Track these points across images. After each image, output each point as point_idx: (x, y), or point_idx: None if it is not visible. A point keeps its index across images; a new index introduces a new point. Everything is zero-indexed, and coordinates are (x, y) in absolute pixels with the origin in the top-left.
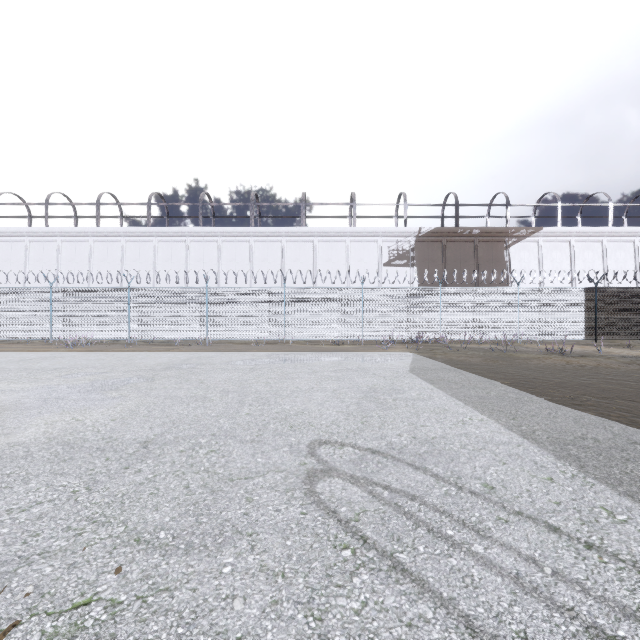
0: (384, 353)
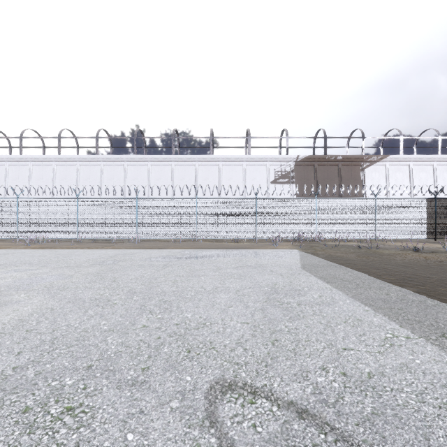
0: (275, 250)
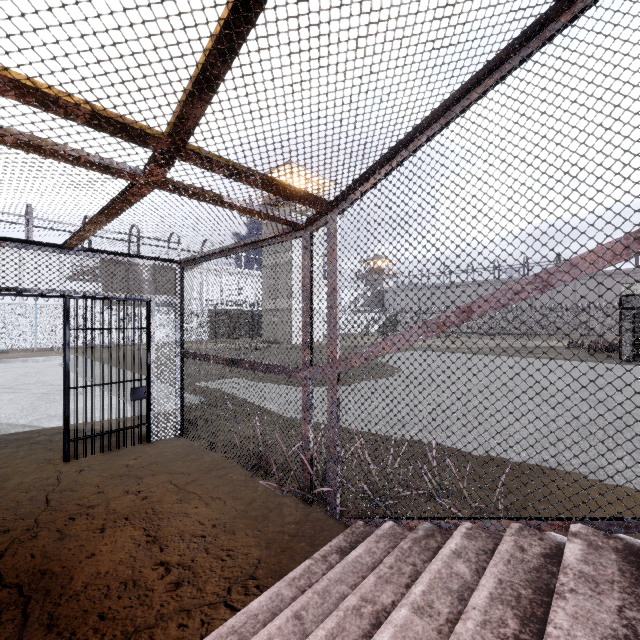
0: (51, 357)
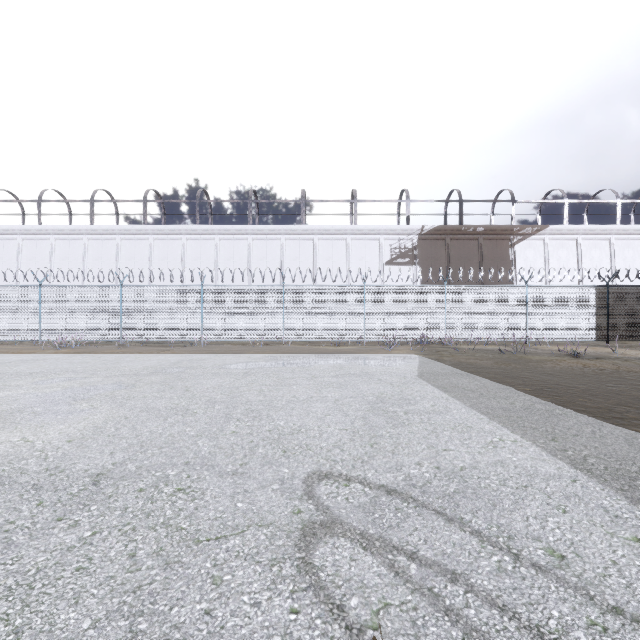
0: (388, 355)
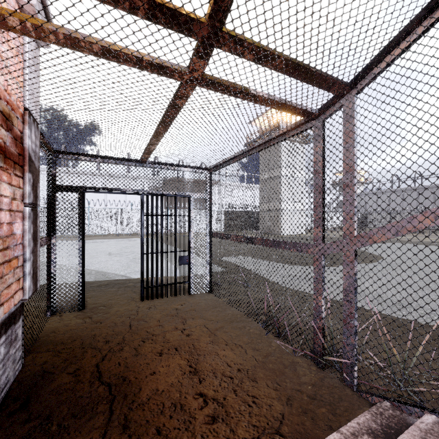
0: (138, 238)
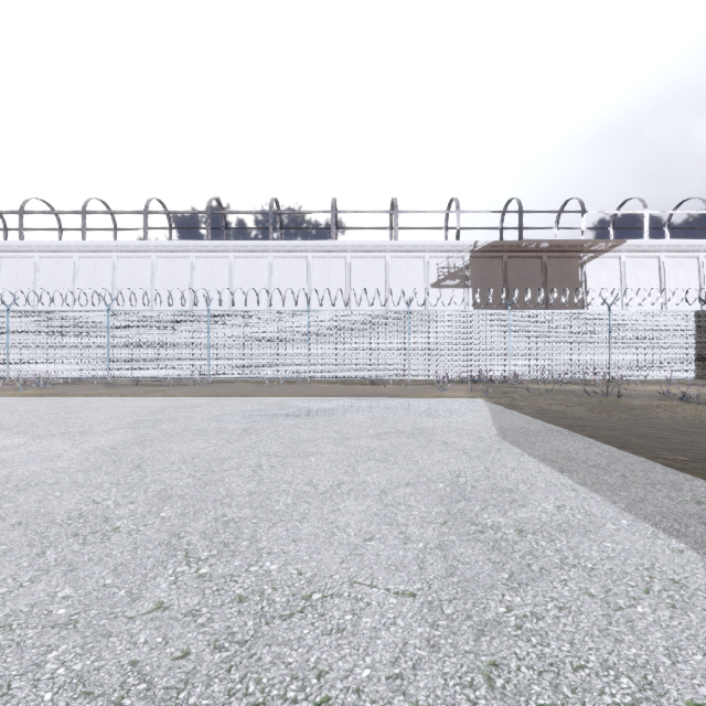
0: (443, 399)
